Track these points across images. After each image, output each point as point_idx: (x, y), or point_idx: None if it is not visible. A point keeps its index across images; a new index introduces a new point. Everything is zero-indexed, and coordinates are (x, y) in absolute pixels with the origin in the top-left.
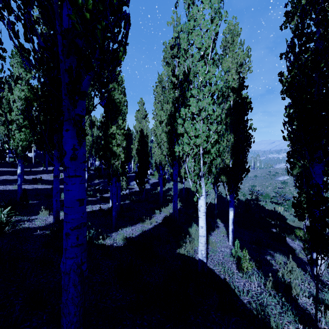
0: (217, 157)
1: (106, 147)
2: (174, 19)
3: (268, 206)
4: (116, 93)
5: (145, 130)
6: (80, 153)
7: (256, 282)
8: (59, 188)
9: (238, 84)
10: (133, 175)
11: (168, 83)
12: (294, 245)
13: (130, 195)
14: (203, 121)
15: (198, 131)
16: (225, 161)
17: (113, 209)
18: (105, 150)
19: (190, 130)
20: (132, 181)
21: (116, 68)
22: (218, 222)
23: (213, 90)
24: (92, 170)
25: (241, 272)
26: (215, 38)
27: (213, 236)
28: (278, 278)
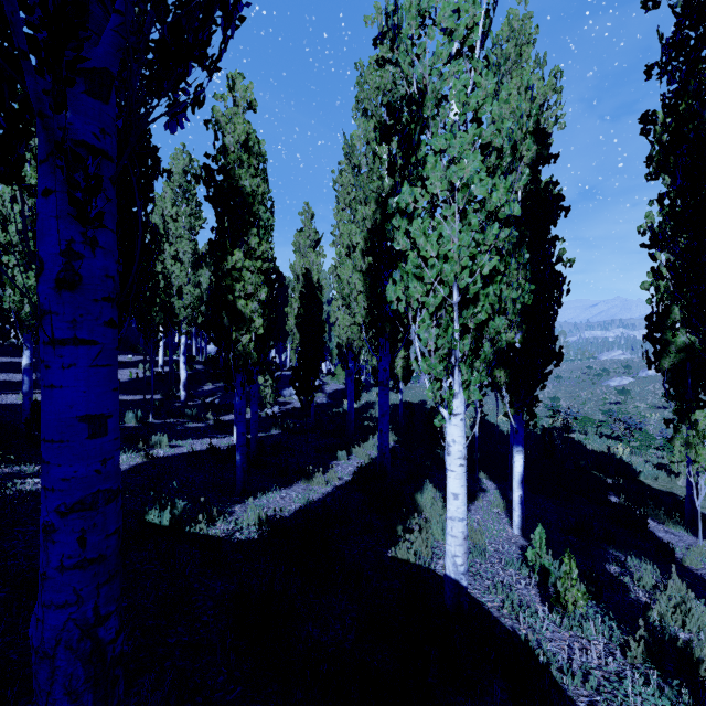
0: (497, 315)
1: (219, 301)
2: (380, 10)
3: (592, 443)
4: (244, 174)
5: (316, 272)
6: (94, 271)
7: (602, 643)
8: (124, 401)
9: (536, 150)
10: (289, 373)
11: (368, 155)
12: (667, 537)
13: (282, 417)
14: (461, 219)
15: (447, 243)
16: (504, 333)
17: (238, 448)
18: (218, 309)
19: (428, 241)
20: (287, 388)
21: (213, 13)
22: (483, 479)
23: (488, 137)
24: (199, 364)
25: (557, 611)
26: (492, 5)
27: (474, 514)
28: (655, 629)
